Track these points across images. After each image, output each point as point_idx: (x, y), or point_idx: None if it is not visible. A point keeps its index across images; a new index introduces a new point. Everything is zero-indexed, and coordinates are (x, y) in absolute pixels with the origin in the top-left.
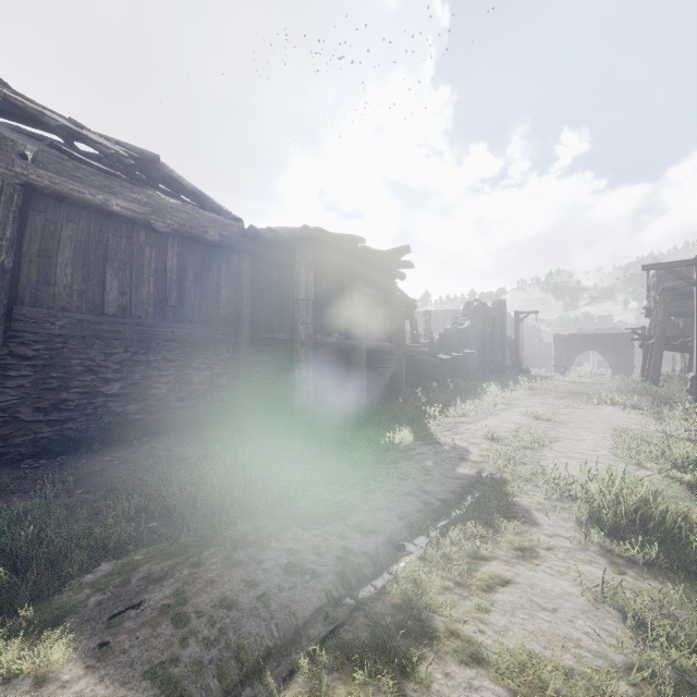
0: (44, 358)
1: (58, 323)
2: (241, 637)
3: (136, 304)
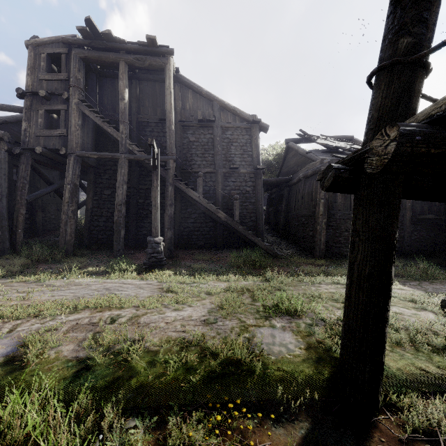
0: (334, 226)
1: (338, 215)
2: (443, 292)
3: None
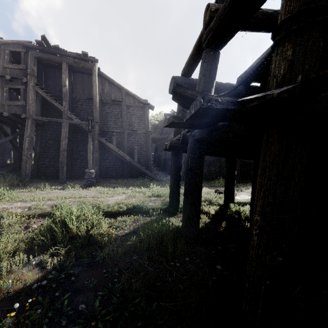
0: None
1: None
2: None
3: None
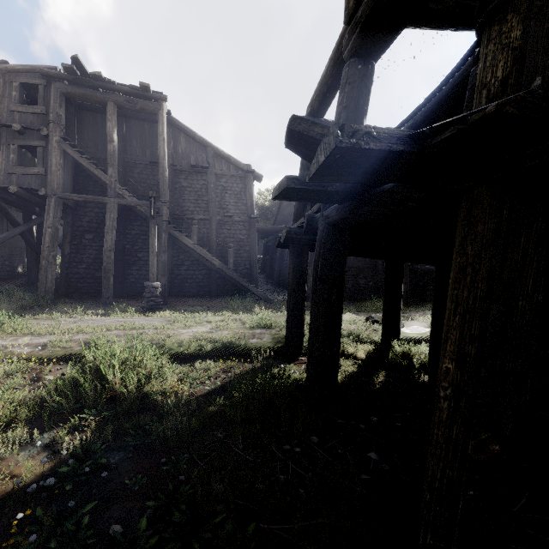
0: None
1: None
2: None
3: None
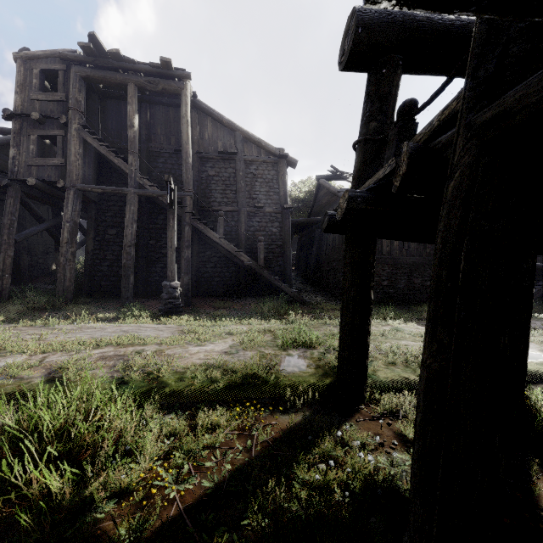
0: None
1: None
2: None
3: (392, 250)
